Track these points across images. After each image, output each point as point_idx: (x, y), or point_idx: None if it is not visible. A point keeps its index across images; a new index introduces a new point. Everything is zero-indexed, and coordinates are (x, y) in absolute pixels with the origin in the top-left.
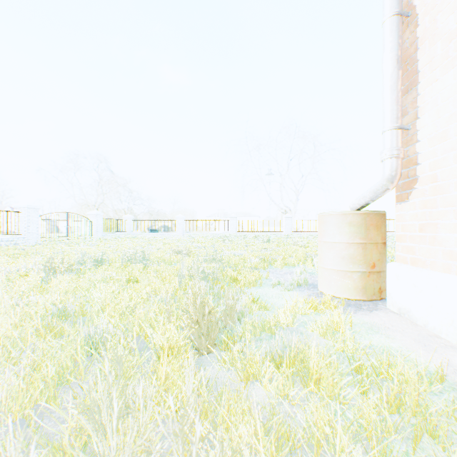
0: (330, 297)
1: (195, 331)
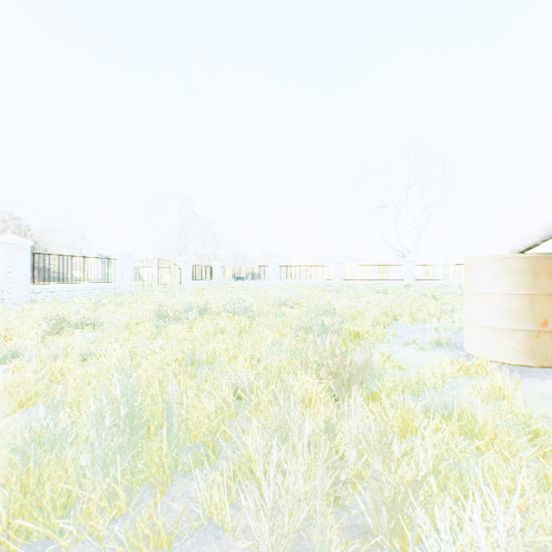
0: (484, 359)
1: (336, 383)
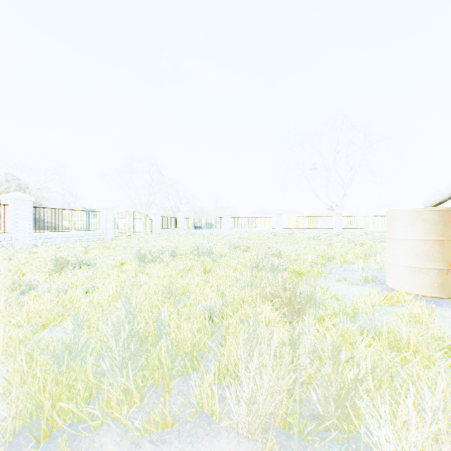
0: (404, 292)
1: (289, 309)
